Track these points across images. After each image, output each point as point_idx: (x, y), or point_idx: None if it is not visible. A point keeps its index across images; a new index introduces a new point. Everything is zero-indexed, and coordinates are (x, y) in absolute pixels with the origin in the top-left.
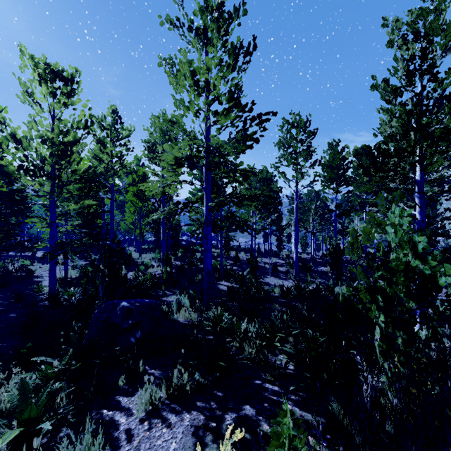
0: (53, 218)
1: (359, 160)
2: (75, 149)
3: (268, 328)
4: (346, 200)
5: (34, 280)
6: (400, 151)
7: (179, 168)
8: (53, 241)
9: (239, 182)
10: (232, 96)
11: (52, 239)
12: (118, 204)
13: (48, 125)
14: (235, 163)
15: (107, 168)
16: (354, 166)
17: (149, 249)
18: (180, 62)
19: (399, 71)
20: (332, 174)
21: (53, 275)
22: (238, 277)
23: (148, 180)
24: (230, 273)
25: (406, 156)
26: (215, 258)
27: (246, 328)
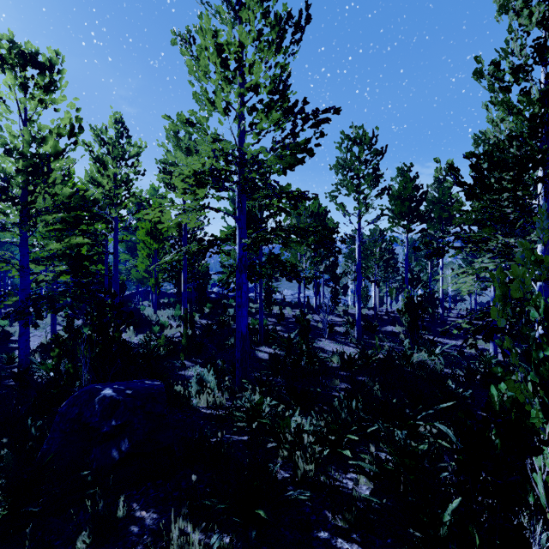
0: (24, 262)
1: (456, 177)
2: (57, 165)
3: (330, 423)
4: (415, 243)
5: (9, 346)
6: (523, 161)
7: (199, 187)
8: (24, 293)
9: (286, 211)
10: (277, 88)
11: (23, 290)
12: (128, 247)
13: (20, 132)
14: (280, 186)
15: (108, 195)
16: (428, 199)
17: (167, 303)
18: (200, 29)
19: (510, 54)
20: (403, 207)
21: (25, 342)
22: (283, 341)
23: (164, 213)
24: (272, 336)
25: (533, 167)
26: (254, 316)
27: (298, 426)
